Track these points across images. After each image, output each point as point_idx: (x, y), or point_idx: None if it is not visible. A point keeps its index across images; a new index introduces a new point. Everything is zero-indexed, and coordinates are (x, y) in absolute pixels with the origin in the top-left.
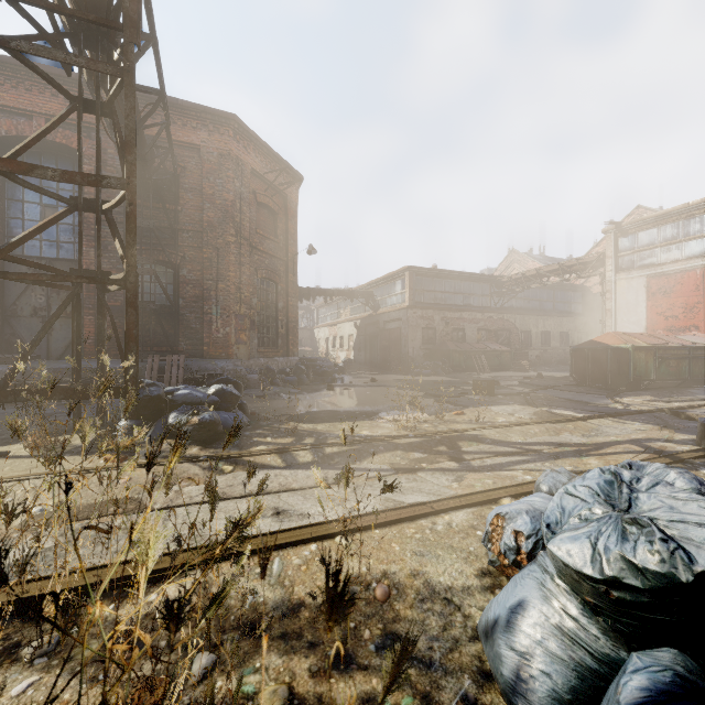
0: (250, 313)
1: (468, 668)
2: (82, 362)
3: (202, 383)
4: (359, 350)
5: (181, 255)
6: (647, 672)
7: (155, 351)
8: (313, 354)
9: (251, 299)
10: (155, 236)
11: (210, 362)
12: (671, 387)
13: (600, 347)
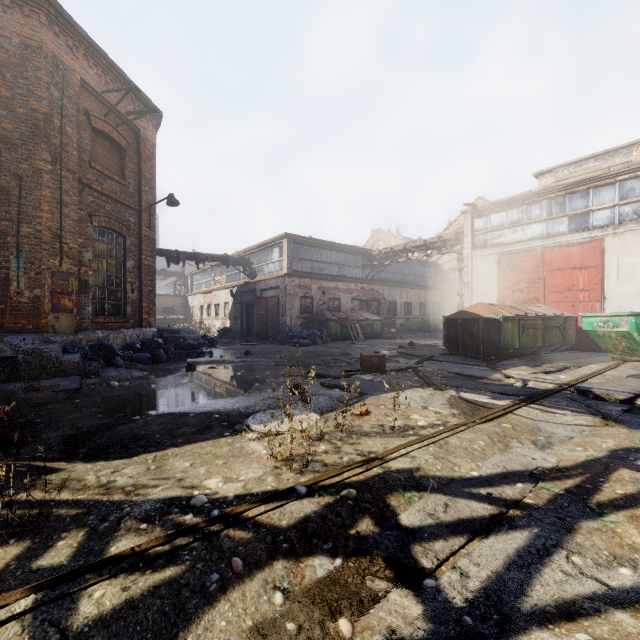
0: (80, 271)
1: None
2: None
3: None
4: (235, 319)
5: None
6: None
7: None
8: (187, 322)
9: (82, 252)
10: None
11: None
12: (527, 354)
13: (472, 317)
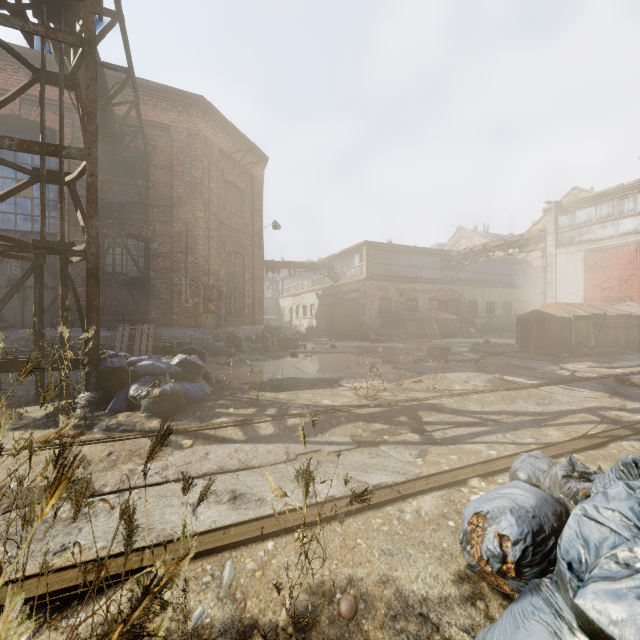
0: (218, 284)
1: None
2: (54, 331)
3: (171, 351)
4: (321, 319)
5: (151, 229)
6: None
7: (127, 320)
8: (278, 321)
9: (219, 271)
10: (127, 210)
11: (179, 331)
12: (609, 353)
13: (544, 316)
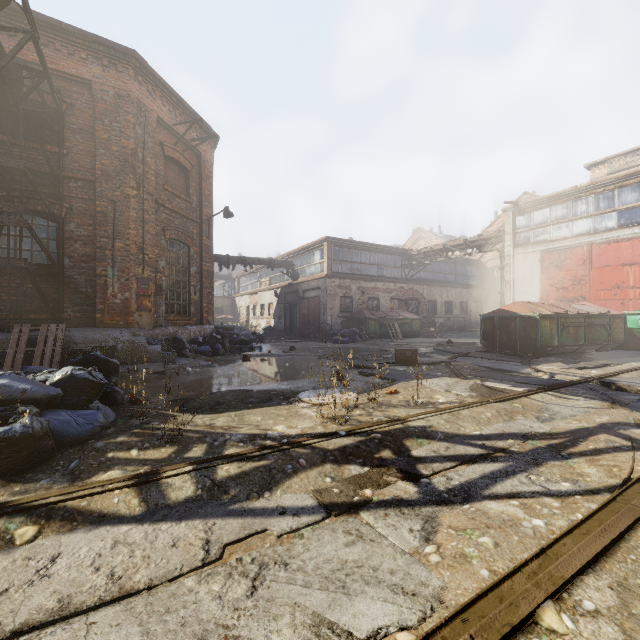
0: (156, 277)
1: None
2: None
3: None
4: (279, 318)
5: (66, 206)
6: None
7: (32, 319)
8: (234, 321)
9: (158, 261)
10: (29, 180)
11: (101, 332)
12: (569, 352)
13: (509, 315)
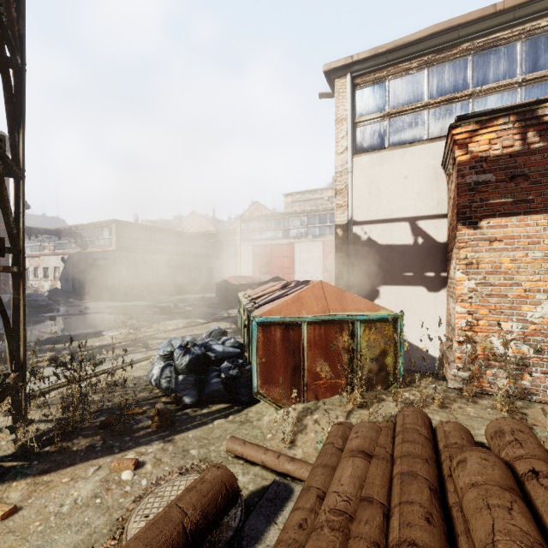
0: None
1: (144, 385)
2: None
3: None
4: (67, 281)
5: None
6: (166, 362)
7: None
8: None
9: None
10: None
11: None
12: None
13: (228, 284)
